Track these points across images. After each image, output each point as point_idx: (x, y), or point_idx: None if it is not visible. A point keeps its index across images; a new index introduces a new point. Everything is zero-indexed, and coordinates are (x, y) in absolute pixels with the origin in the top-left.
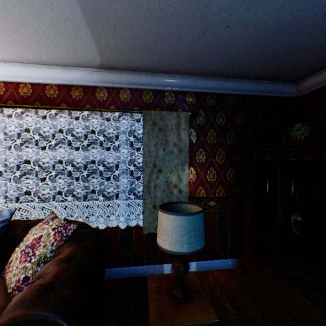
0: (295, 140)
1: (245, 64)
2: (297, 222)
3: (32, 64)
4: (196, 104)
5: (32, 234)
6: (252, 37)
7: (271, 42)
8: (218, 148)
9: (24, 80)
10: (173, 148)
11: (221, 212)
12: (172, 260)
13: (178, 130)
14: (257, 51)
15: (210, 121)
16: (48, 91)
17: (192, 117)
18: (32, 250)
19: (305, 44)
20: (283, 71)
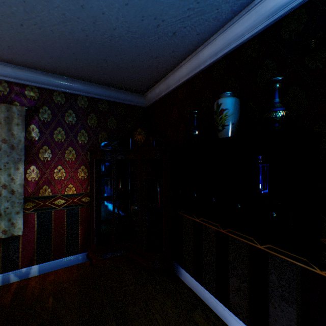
0: (138, 143)
1: (80, 68)
2: (134, 210)
3: None
4: (40, 99)
5: None
6: (61, 43)
7: (86, 53)
8: (67, 146)
9: None
10: (2, 144)
11: (72, 210)
12: (5, 269)
13: (9, 124)
14: (81, 59)
15: (57, 119)
16: None
17: (34, 113)
18: None
19: (119, 62)
20: (123, 82)
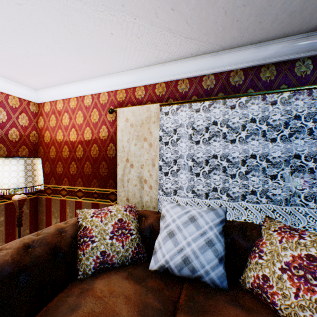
0: None
1: None
2: None
3: (220, 52)
4: None
5: (276, 246)
6: None
7: None
8: None
9: (208, 72)
10: None
11: None
12: None
13: None
14: None
15: None
16: (231, 79)
17: None
18: (311, 275)
19: None
20: None
